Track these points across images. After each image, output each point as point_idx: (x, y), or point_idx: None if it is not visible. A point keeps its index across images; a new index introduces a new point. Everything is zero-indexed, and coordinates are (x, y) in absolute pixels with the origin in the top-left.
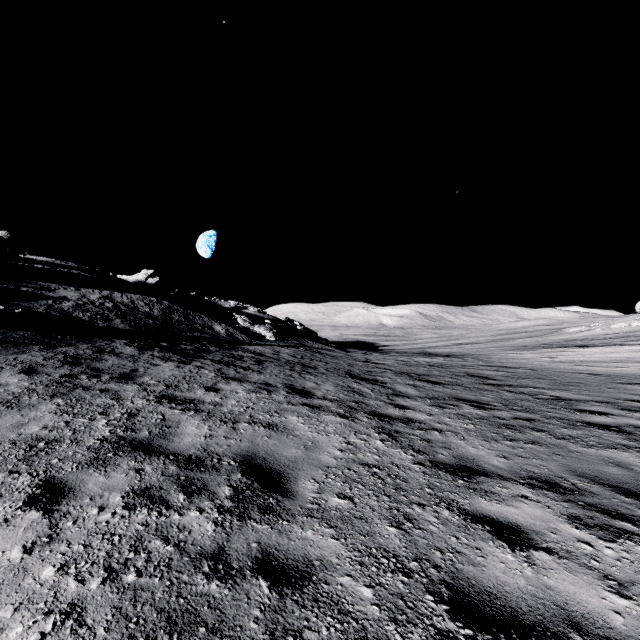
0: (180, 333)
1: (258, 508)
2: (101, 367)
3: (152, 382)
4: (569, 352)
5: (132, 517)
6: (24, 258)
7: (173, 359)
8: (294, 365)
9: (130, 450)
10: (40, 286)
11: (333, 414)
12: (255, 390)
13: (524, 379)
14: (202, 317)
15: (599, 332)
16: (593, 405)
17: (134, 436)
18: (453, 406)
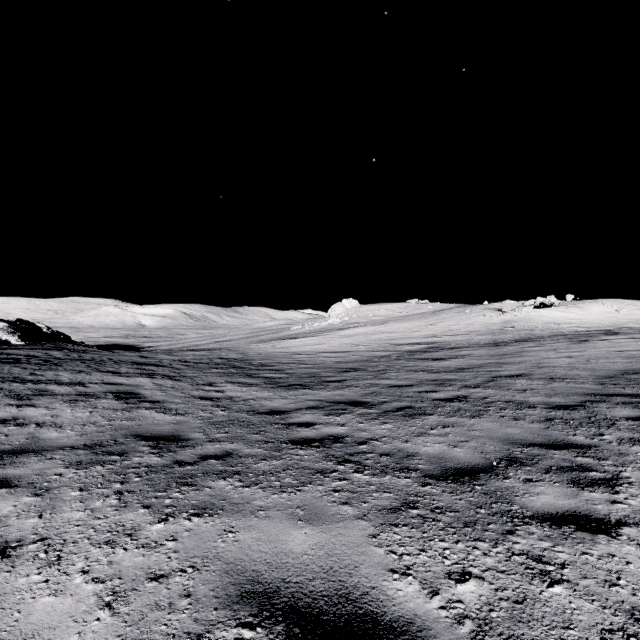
0: None
1: (130, 397)
2: None
3: None
4: (285, 342)
5: (79, 403)
6: None
7: None
8: (82, 361)
9: (34, 396)
10: None
11: (141, 377)
12: (74, 373)
13: (251, 357)
14: None
15: (307, 329)
16: (273, 363)
17: (24, 393)
18: (208, 370)
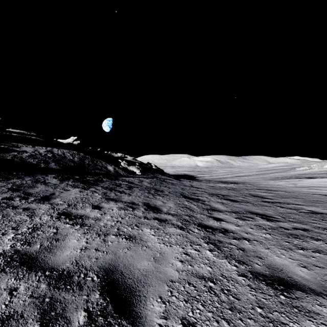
0: (88, 170)
1: None
2: (32, 192)
3: (60, 202)
4: (303, 181)
5: None
6: (7, 130)
7: (79, 186)
8: (150, 189)
9: (17, 265)
10: (12, 145)
11: (174, 226)
12: (124, 208)
13: (286, 198)
14: (101, 162)
15: (316, 170)
16: None
17: (27, 250)
18: (250, 218)
